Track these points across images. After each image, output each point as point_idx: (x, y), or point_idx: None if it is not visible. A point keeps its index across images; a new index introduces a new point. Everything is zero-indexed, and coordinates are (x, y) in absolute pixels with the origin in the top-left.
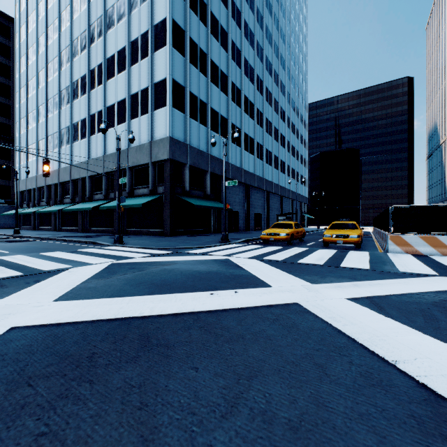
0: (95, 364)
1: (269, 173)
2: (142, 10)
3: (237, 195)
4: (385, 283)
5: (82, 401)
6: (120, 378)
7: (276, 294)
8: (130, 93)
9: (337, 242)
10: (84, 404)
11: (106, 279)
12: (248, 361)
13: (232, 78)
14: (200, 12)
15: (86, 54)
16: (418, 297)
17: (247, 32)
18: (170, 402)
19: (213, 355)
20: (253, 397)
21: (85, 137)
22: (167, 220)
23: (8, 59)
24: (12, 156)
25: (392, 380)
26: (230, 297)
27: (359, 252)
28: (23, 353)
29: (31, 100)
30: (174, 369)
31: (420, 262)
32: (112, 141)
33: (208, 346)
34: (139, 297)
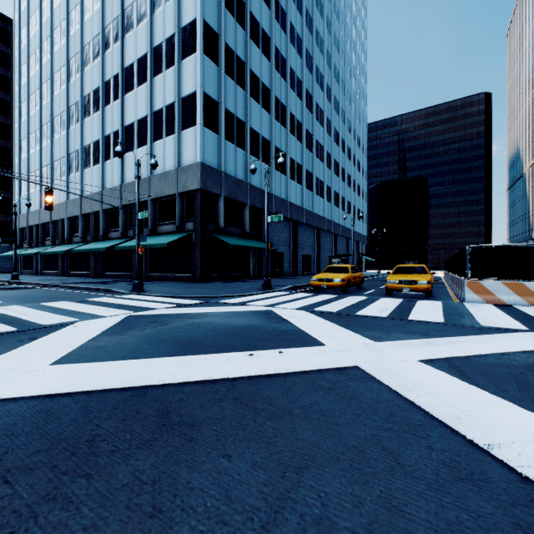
0: (96, 451)
1: (321, 207)
2: (167, 10)
3: (281, 232)
4: (465, 340)
5: (74, 506)
6: (128, 470)
7: (330, 355)
8: (153, 109)
9: (403, 290)
10: (76, 509)
11: (120, 335)
12: (296, 446)
13: (276, 92)
14: (238, 13)
15: (99, 62)
16: (507, 358)
17: (294, 37)
18: (193, 506)
19: (251, 437)
20: (304, 498)
21: (98, 163)
22: (197, 263)
23: (6, 68)
24: (10, 186)
25: (486, 472)
26: (273, 359)
27: (429, 302)
28: (3, 435)
29: (33, 118)
30: (199, 458)
31: (504, 314)
32: (131, 167)
33: (245, 425)
34: (159, 360)
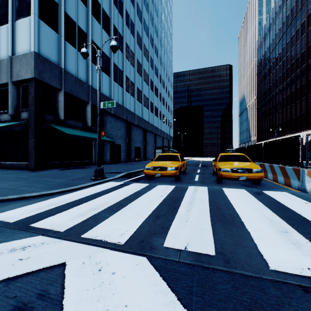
0: None
1: (147, 115)
2: None
3: (119, 130)
4: None
5: None
6: None
7: None
8: None
9: (240, 178)
10: None
11: None
12: None
13: (115, 23)
14: None
15: None
16: None
17: None
18: None
19: None
20: None
21: None
22: (31, 151)
23: None
24: None
25: None
26: None
27: (280, 194)
28: None
29: None
30: None
31: None
32: None
33: None
34: None
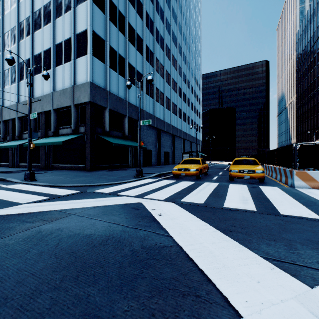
0: None
1: (175, 121)
2: None
3: (150, 136)
4: None
5: None
6: None
7: None
8: (55, 43)
9: (244, 177)
10: None
11: None
12: None
13: (147, 42)
14: None
15: (15, 8)
16: None
17: (158, 8)
18: None
19: None
20: None
21: (15, 83)
22: (88, 156)
23: None
24: None
25: None
26: None
27: (269, 188)
28: None
29: None
30: None
31: None
32: (39, 86)
33: None
34: None
